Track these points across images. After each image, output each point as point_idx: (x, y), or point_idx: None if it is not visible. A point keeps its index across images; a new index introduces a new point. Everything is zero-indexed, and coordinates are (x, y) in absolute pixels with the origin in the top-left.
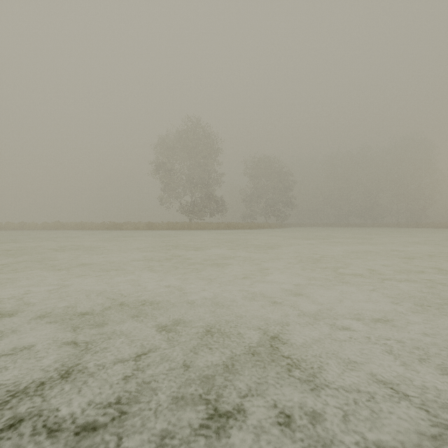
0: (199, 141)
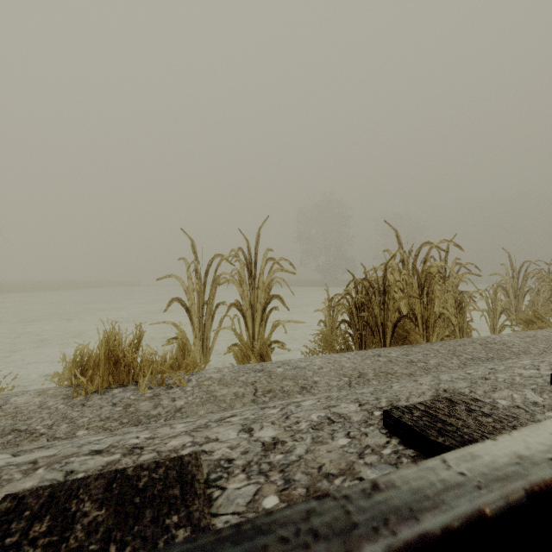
0: (332, 211)
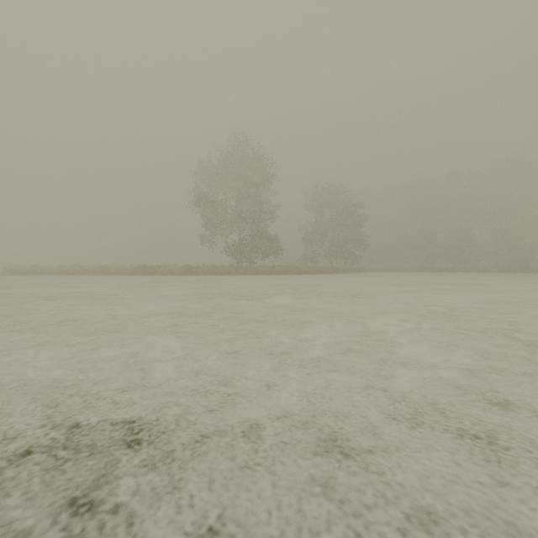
0: (248, 166)
